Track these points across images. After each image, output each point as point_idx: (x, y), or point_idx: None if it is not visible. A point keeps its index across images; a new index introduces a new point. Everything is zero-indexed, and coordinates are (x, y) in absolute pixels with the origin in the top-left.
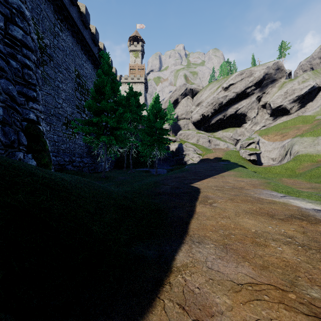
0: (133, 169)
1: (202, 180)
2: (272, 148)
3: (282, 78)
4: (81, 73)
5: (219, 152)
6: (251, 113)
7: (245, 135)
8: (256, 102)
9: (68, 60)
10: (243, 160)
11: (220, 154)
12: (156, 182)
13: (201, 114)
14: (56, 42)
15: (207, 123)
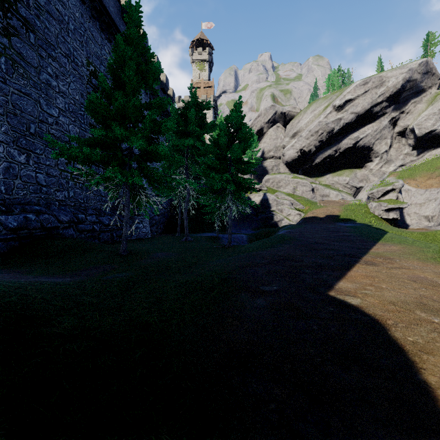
0: (192, 235)
1: (348, 271)
2: (424, 200)
3: (433, 88)
4: (101, 71)
5: (332, 206)
6: (379, 145)
7: (370, 180)
8: (388, 128)
9: (73, 42)
10: (377, 220)
11: (335, 210)
12: (227, 279)
13: (299, 149)
14: (43, 1)
15: (308, 162)
